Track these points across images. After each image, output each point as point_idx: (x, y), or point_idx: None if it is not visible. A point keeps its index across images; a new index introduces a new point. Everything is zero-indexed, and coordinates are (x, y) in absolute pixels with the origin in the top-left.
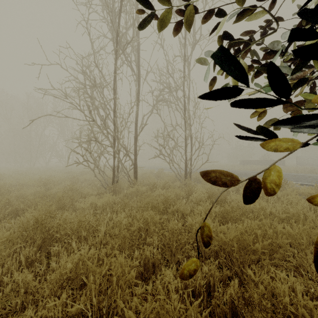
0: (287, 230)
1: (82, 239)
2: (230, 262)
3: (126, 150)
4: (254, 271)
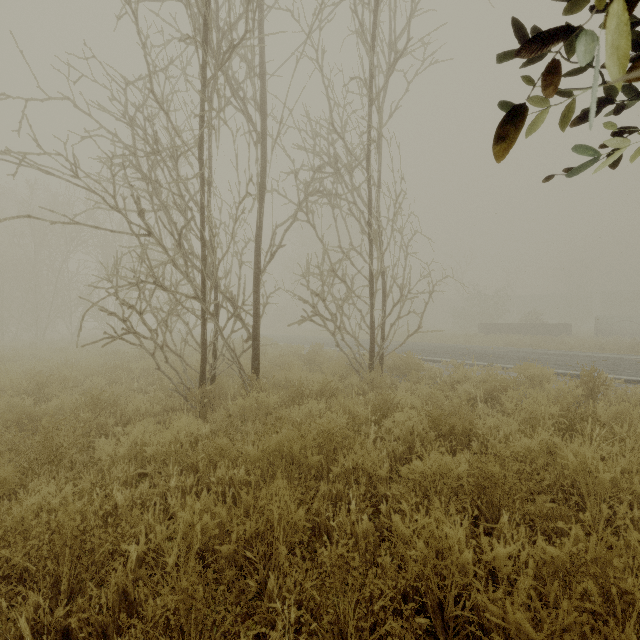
0: None
1: (62, 592)
2: None
3: (235, 306)
4: None
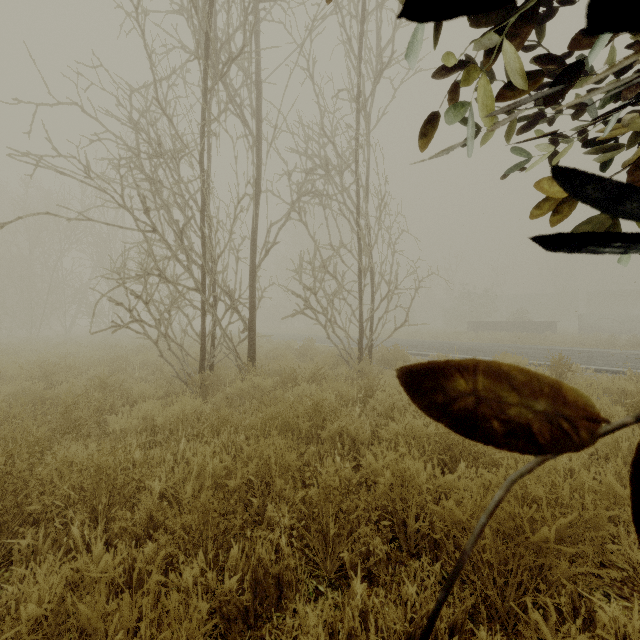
0: (606, 485)
1: (101, 515)
2: (471, 570)
3: (232, 299)
4: (535, 598)
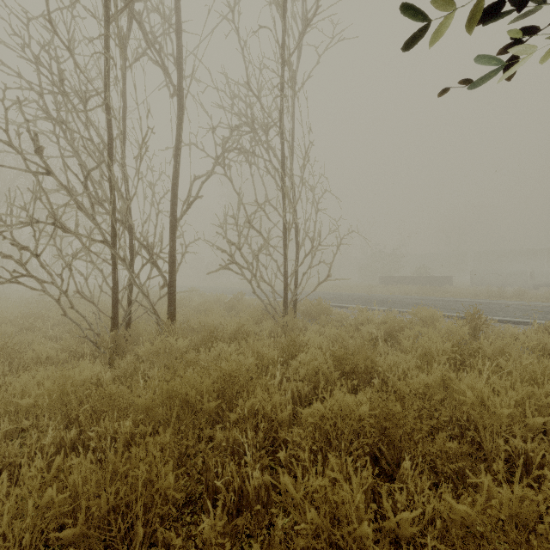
0: None
1: None
2: None
3: (151, 253)
4: None
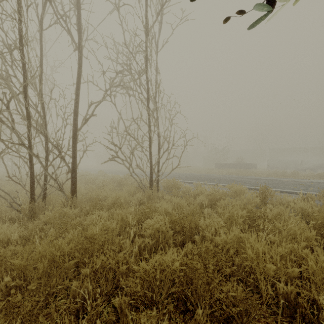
0: None
1: None
2: None
3: (59, 151)
4: None
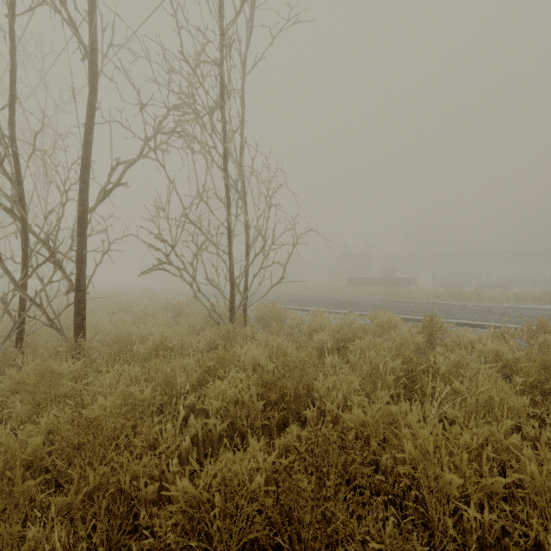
0: None
1: None
2: None
3: (51, 250)
4: None
